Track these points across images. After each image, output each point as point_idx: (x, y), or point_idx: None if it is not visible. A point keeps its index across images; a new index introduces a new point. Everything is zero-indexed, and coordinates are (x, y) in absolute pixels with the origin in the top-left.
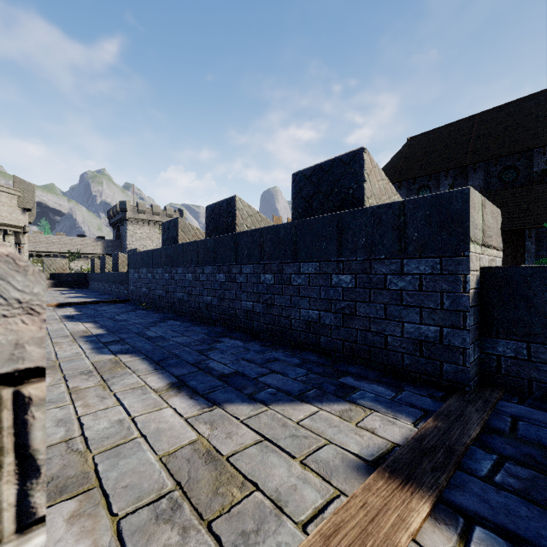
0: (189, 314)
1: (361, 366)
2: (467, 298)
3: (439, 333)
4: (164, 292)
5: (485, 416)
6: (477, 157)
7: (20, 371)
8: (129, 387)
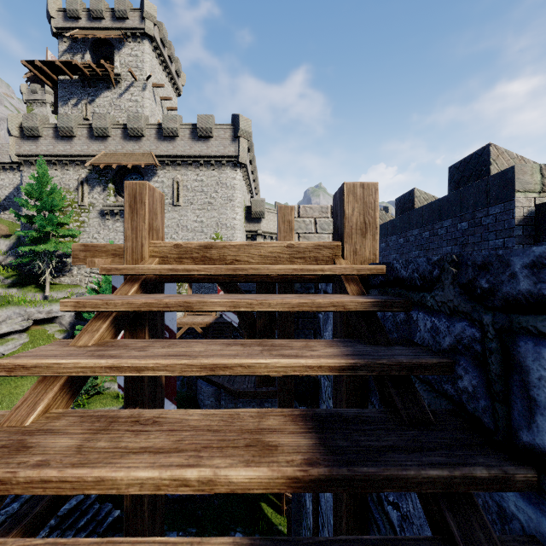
0: None
1: None
2: (514, 221)
3: (503, 242)
4: None
5: None
6: None
7: None
8: None
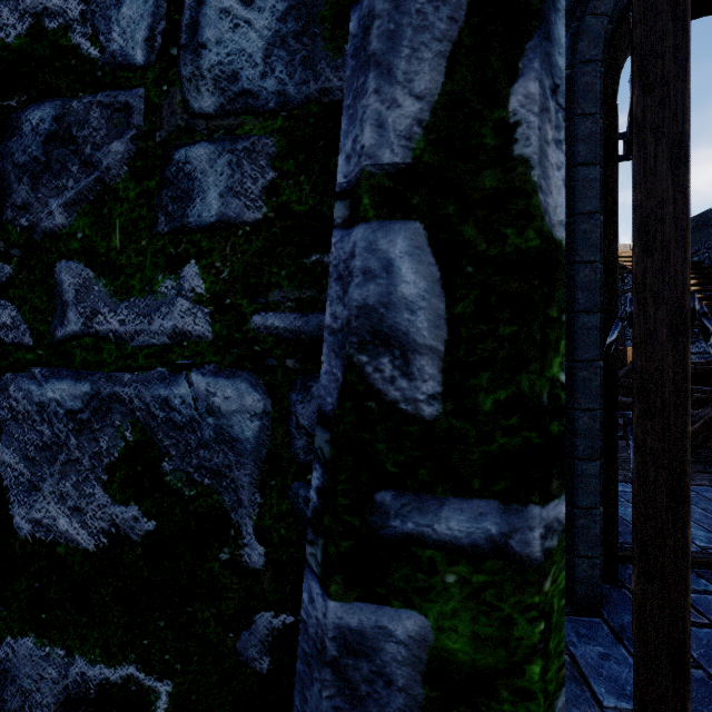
0: None
1: None
2: None
3: None
4: None
5: None
6: None
7: None
8: None
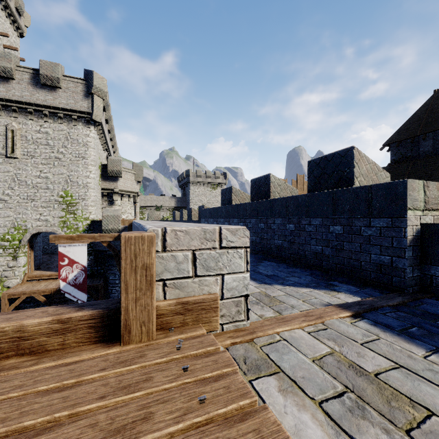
0: None
1: (346, 278)
2: (405, 241)
3: (391, 260)
4: None
5: (405, 300)
6: None
7: (246, 246)
8: None
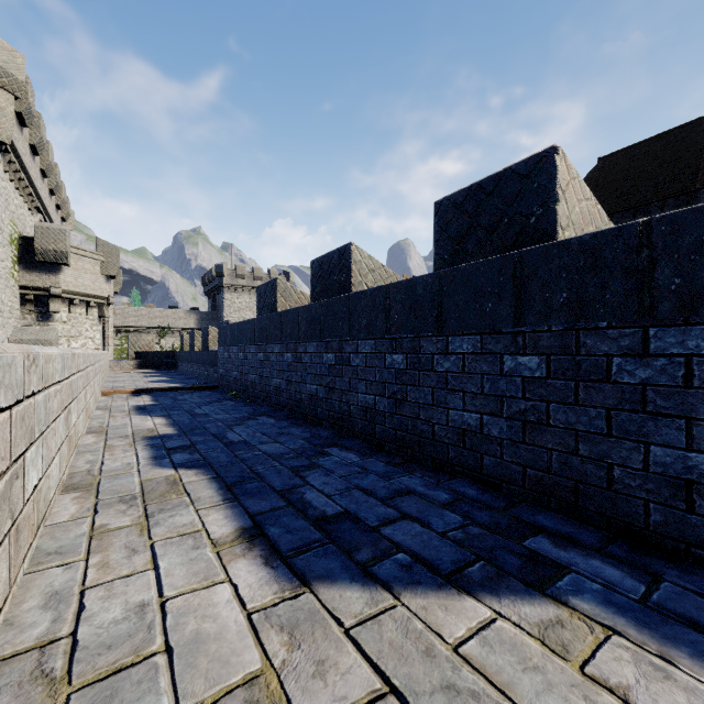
0: (288, 408)
1: (558, 513)
2: None
3: None
4: (258, 378)
5: None
6: None
7: None
8: (179, 531)
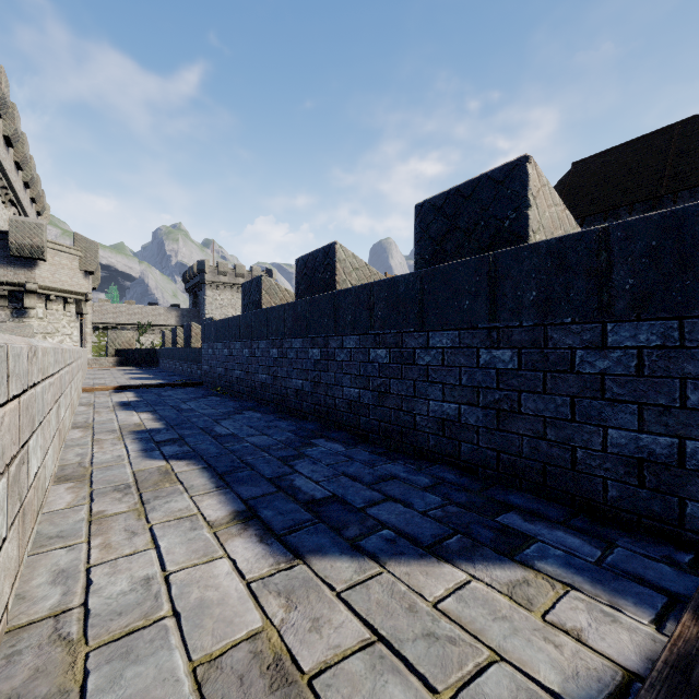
0: (273, 402)
1: (529, 493)
2: None
3: (678, 449)
4: (243, 373)
5: None
6: (678, 184)
7: None
8: (175, 515)
